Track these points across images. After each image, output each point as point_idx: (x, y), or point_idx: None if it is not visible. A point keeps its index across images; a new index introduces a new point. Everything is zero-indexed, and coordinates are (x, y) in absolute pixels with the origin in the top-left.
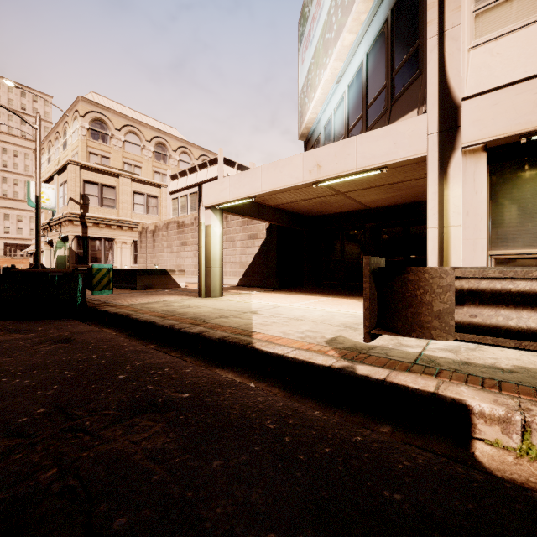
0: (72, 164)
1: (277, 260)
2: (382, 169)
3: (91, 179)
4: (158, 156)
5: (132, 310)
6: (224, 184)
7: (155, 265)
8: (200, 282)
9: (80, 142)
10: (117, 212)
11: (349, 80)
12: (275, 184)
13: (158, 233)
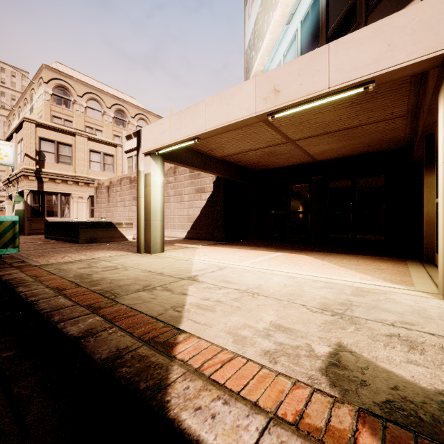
0: (27, 121)
1: (223, 213)
2: (366, 85)
3: (47, 137)
4: (117, 121)
5: (36, 274)
6: (163, 125)
7: (102, 218)
8: (138, 236)
9: (43, 106)
10: (73, 169)
11: (302, 15)
12: (221, 119)
13: (112, 189)
